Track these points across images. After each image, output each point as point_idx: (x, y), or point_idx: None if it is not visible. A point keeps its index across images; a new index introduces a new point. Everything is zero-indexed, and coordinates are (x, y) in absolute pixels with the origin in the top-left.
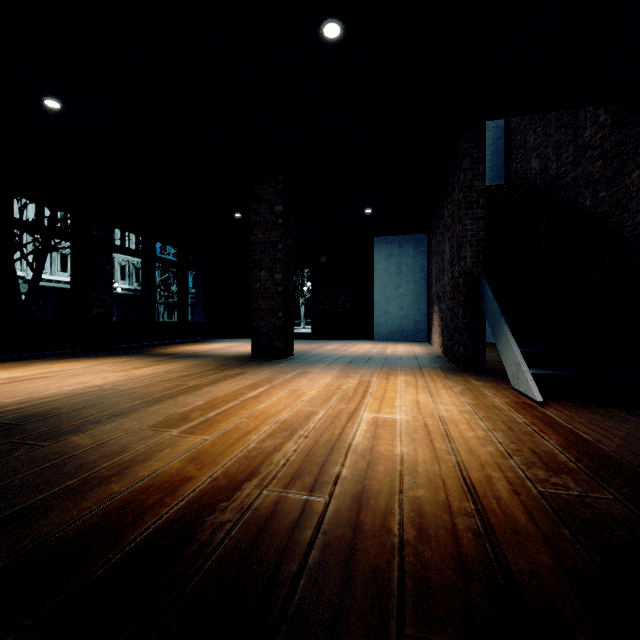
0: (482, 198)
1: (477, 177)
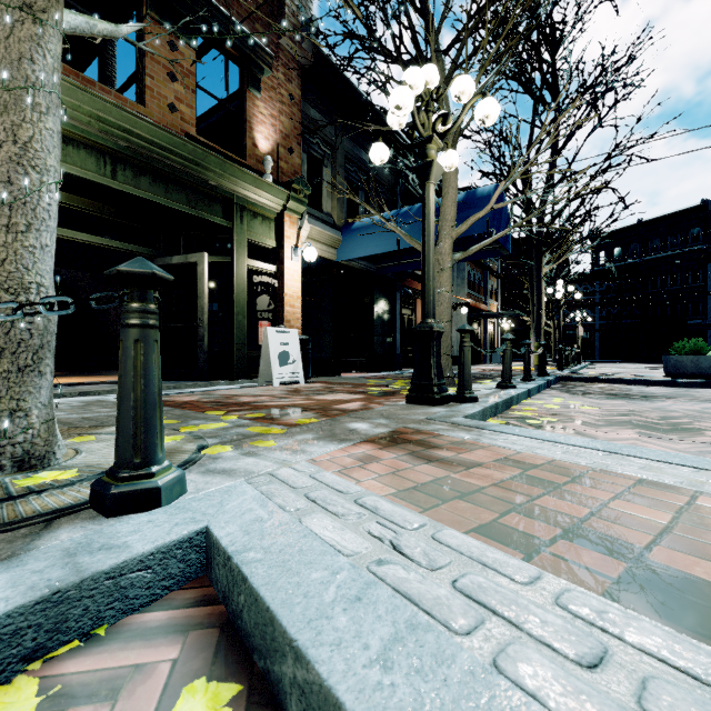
0: None
1: None
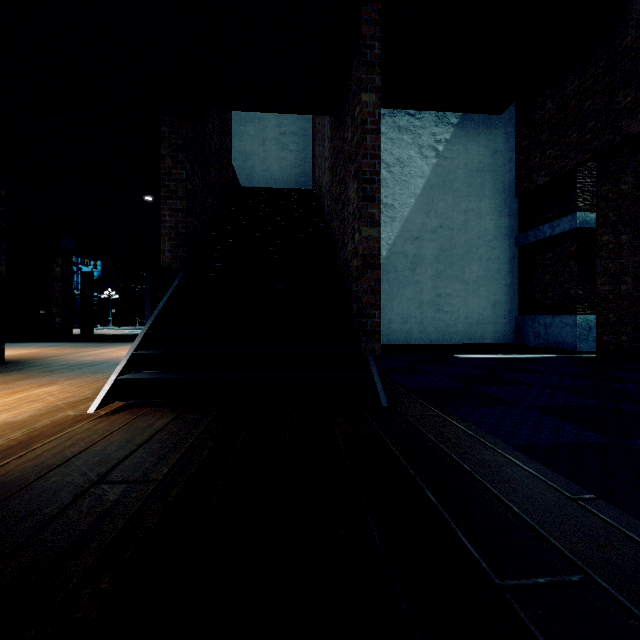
0: (181, 188)
1: (176, 165)
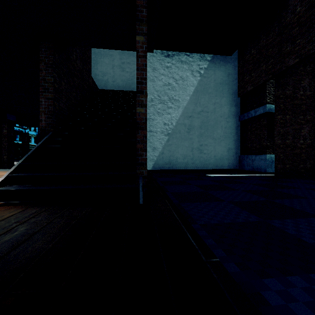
0: (51, 87)
1: (48, 74)
